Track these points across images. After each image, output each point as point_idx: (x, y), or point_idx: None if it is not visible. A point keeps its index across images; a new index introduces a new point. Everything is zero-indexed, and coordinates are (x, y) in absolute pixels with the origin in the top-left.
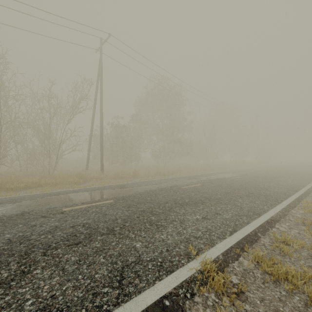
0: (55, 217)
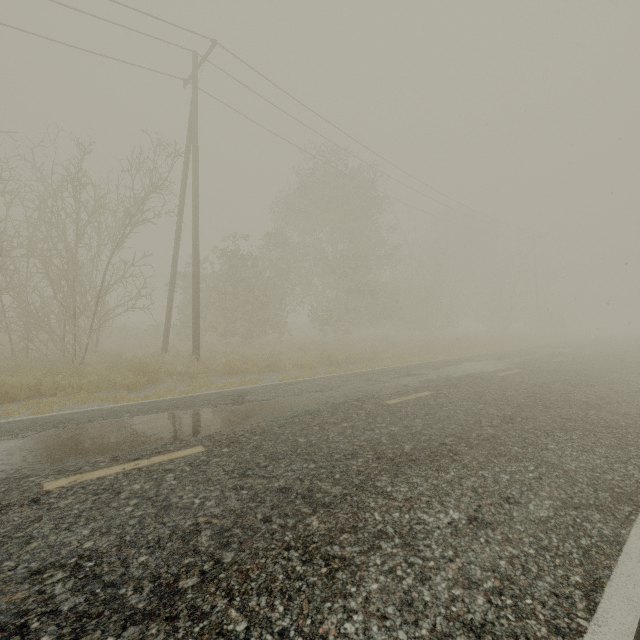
0: (3, 521)
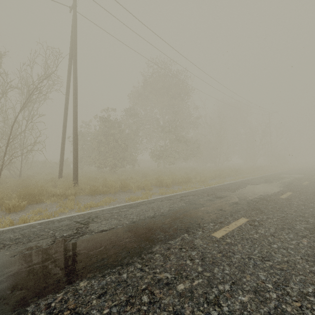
0: None
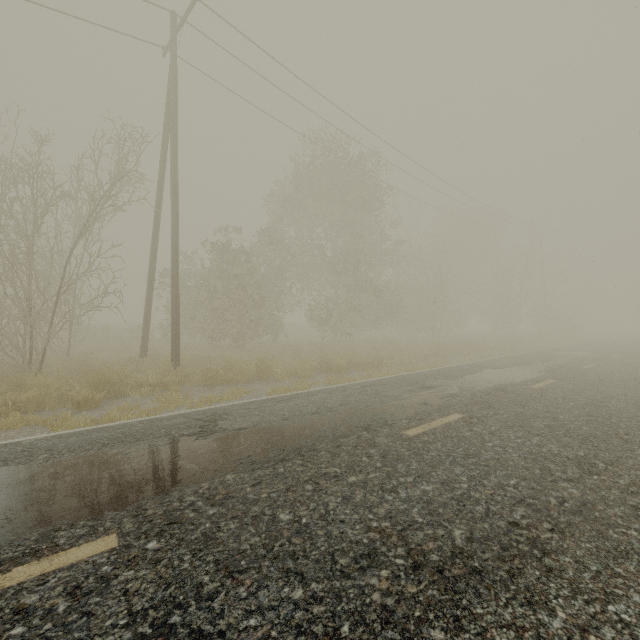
0: None
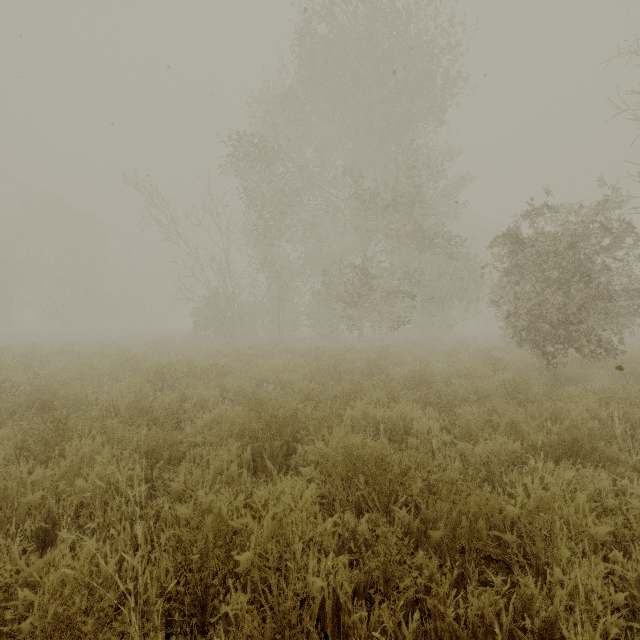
0: None
